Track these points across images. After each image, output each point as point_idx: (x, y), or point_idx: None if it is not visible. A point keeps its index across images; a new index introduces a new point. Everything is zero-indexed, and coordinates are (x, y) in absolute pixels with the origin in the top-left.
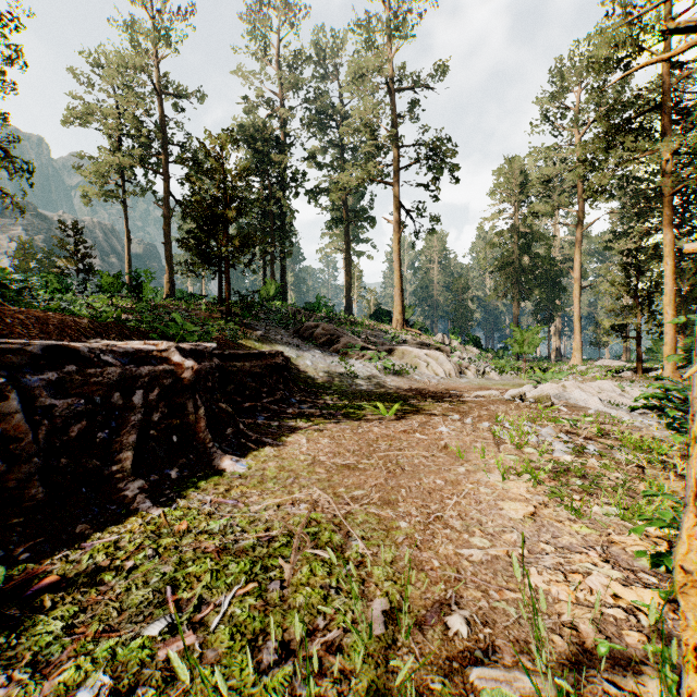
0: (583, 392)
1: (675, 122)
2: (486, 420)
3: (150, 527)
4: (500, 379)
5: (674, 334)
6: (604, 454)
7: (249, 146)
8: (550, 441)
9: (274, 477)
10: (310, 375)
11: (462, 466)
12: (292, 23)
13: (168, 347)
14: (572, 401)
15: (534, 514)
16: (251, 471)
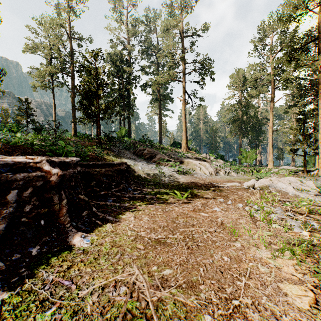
0: (283, 183)
1: None
2: (240, 202)
3: None
4: (236, 176)
5: None
6: None
7: (113, 63)
8: (285, 218)
9: (107, 253)
10: (140, 174)
11: (239, 243)
12: (133, 4)
13: (41, 160)
14: (278, 188)
15: (316, 302)
16: (92, 246)
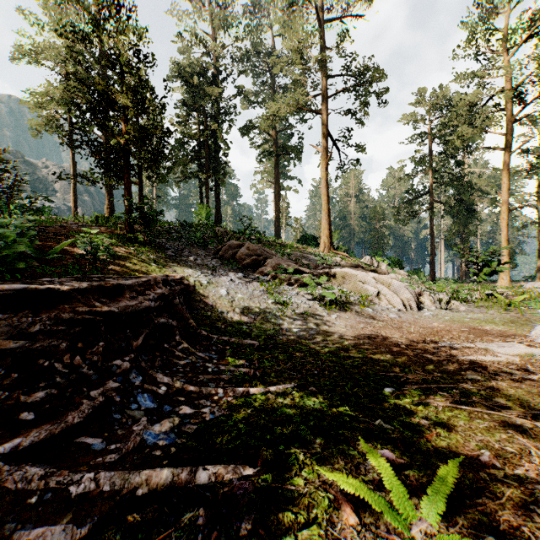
0: None
1: None
2: None
3: None
4: (467, 310)
5: None
6: None
7: (185, 81)
8: None
9: None
10: (222, 310)
11: None
12: None
13: None
14: None
15: None
16: None
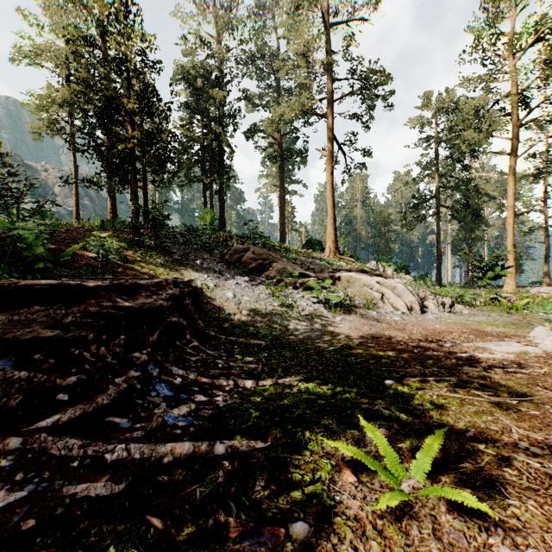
0: None
1: None
2: None
3: None
4: (470, 313)
5: None
6: None
7: (188, 83)
8: None
9: None
10: (230, 312)
11: None
12: None
13: None
14: None
15: None
16: None
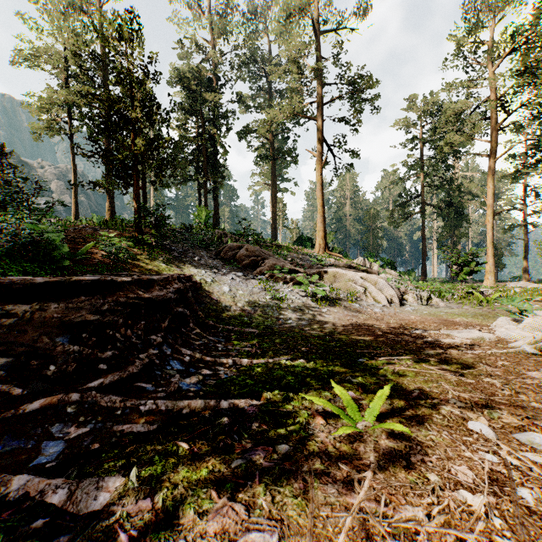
0: None
1: None
2: None
3: None
4: (445, 306)
5: None
6: None
7: (184, 86)
8: None
9: None
10: (226, 305)
11: None
12: None
13: None
14: None
15: None
16: None
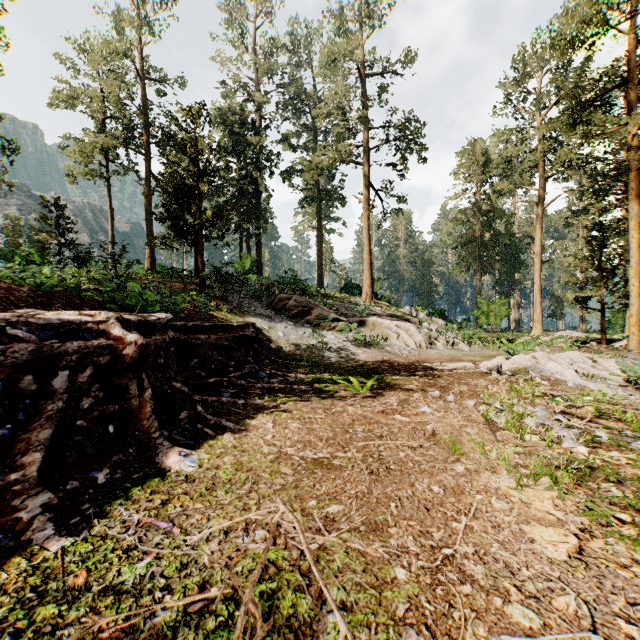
0: (557, 364)
1: (639, 98)
2: (470, 398)
3: (34, 579)
4: (469, 350)
5: (639, 306)
6: (621, 444)
7: (226, 128)
8: (551, 425)
9: (229, 480)
10: (282, 346)
11: (461, 465)
12: (267, 12)
13: (106, 319)
14: (547, 373)
15: (581, 551)
16: (201, 470)
